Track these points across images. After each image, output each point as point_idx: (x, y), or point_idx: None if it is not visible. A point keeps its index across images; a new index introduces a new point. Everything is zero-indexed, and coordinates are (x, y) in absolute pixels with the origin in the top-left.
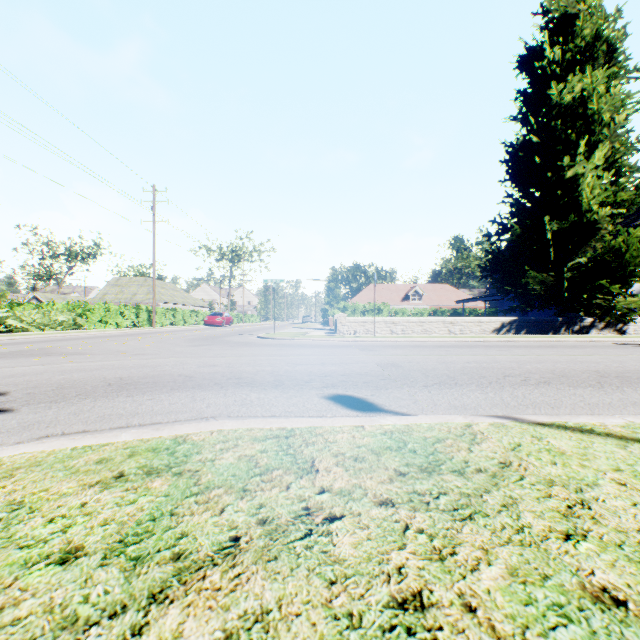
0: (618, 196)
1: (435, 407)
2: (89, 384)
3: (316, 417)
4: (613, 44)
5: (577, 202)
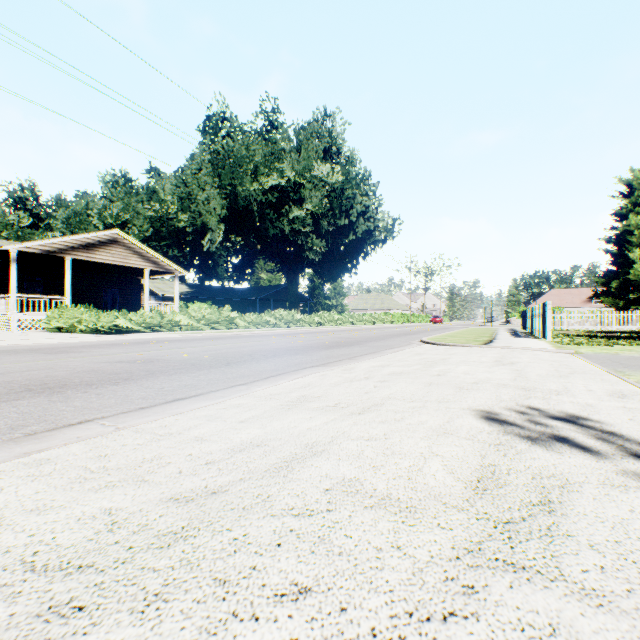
0: None
1: None
2: None
3: None
4: None
5: (631, 269)
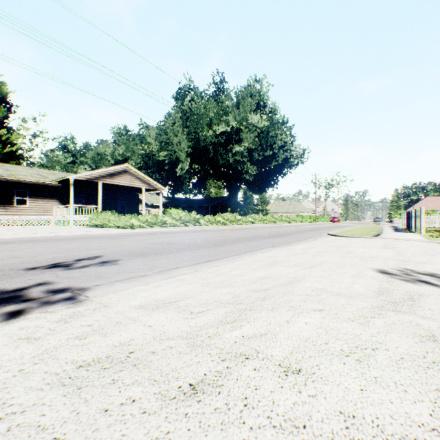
0: None
1: None
2: None
3: None
4: None
5: None
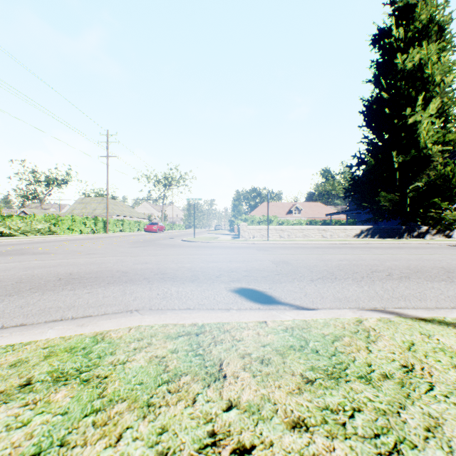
0: (446, 137)
1: (323, 299)
2: (43, 279)
3: (224, 310)
4: (442, 26)
5: (416, 141)
